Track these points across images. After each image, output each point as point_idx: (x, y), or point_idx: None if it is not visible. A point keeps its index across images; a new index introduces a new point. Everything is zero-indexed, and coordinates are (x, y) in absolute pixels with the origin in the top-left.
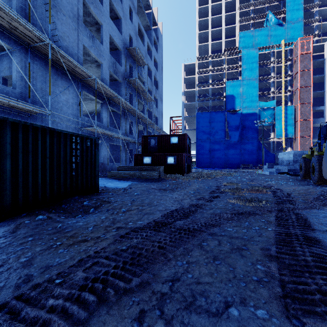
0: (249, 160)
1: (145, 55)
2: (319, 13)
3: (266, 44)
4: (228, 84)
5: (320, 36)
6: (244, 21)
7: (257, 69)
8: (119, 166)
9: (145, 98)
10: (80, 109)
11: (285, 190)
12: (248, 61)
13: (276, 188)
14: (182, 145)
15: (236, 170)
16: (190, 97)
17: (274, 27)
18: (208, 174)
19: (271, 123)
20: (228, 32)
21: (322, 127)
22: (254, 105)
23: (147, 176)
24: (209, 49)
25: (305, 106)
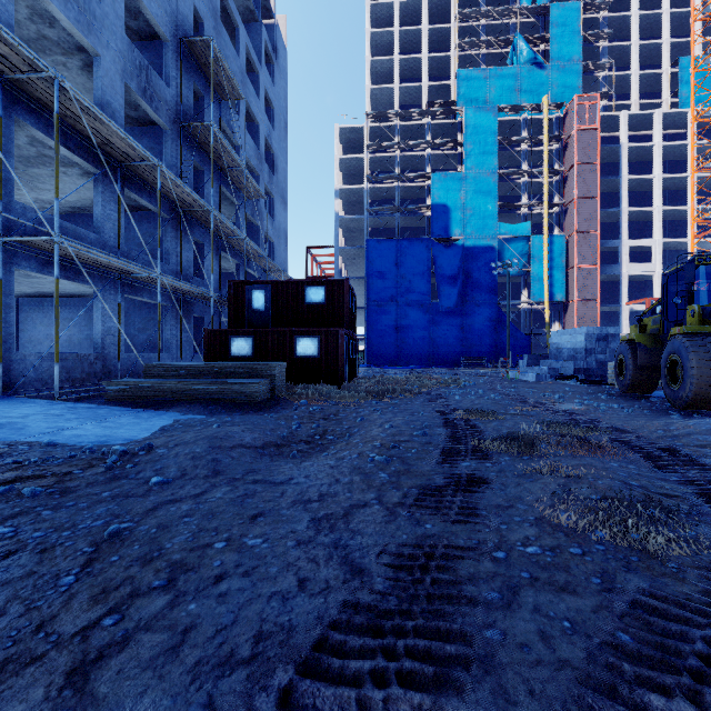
0: (478, 348)
1: (242, 81)
2: (608, 53)
3: (512, 103)
4: (436, 179)
5: (610, 101)
6: (469, 48)
7: (496, 152)
8: (151, 365)
9: (240, 189)
10: (0, 175)
11: (643, 433)
12: (477, 134)
13: (611, 426)
14: (337, 308)
15: (456, 370)
16: (353, 204)
17: (527, 69)
18: (401, 384)
19: (523, 270)
20: (434, 68)
21: (684, 265)
22: (489, 230)
23: (235, 392)
24: (395, 99)
25: (587, 236)
